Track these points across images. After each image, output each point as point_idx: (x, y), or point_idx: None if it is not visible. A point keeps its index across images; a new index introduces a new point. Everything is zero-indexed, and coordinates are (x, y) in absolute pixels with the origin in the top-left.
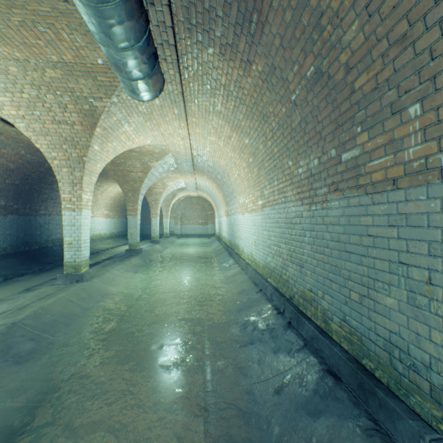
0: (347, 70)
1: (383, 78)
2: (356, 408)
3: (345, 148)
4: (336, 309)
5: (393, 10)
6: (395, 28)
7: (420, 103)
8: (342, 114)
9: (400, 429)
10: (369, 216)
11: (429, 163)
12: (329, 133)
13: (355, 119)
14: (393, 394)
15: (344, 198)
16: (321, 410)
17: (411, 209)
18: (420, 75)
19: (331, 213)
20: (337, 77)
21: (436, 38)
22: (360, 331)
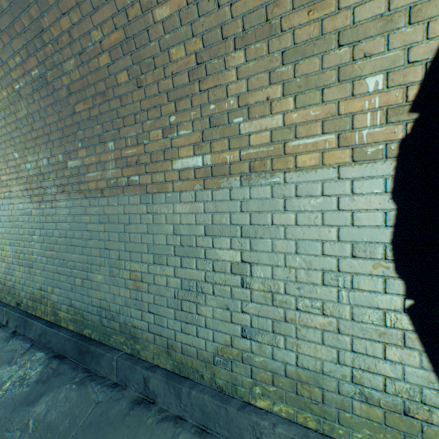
0: (70, 93)
1: (94, 114)
2: (76, 370)
3: (71, 157)
4: (65, 298)
5: (97, 71)
6: (99, 84)
7: (114, 142)
8: (68, 127)
9: (104, 364)
10: (88, 215)
11: (119, 182)
12: (57, 139)
13: (78, 135)
14: (102, 343)
15: (71, 199)
16: (43, 392)
17: (111, 211)
18: (114, 124)
19: (60, 212)
20: (62, 93)
21: (119, 106)
22: (83, 309)
